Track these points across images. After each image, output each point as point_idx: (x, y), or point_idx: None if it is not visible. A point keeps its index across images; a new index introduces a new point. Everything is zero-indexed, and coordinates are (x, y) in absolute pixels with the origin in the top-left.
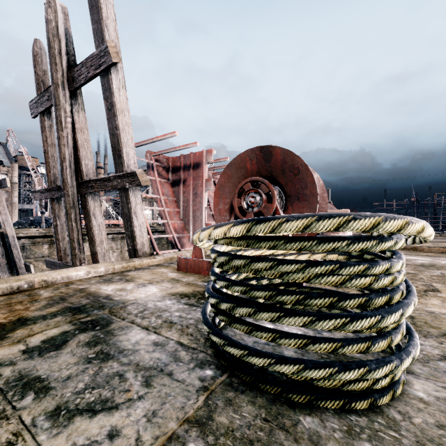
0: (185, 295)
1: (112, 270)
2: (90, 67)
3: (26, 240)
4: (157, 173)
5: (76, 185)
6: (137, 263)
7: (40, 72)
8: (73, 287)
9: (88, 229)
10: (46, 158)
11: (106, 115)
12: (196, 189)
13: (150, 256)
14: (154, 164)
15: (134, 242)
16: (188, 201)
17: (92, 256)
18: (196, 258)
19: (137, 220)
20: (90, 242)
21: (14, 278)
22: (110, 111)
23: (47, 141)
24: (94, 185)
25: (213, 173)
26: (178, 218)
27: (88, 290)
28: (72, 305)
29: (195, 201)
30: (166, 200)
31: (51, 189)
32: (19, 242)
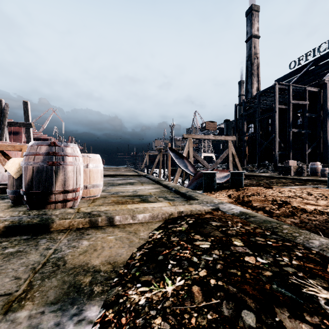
0: None
1: None
2: (21, 125)
3: None
4: None
5: None
6: None
7: None
8: None
9: None
10: None
11: (26, 137)
12: None
13: None
14: None
15: None
16: None
17: None
18: None
19: None
20: None
21: None
22: (28, 136)
23: None
24: None
25: None
26: None
27: None
28: None
29: None
30: None
31: None
32: None
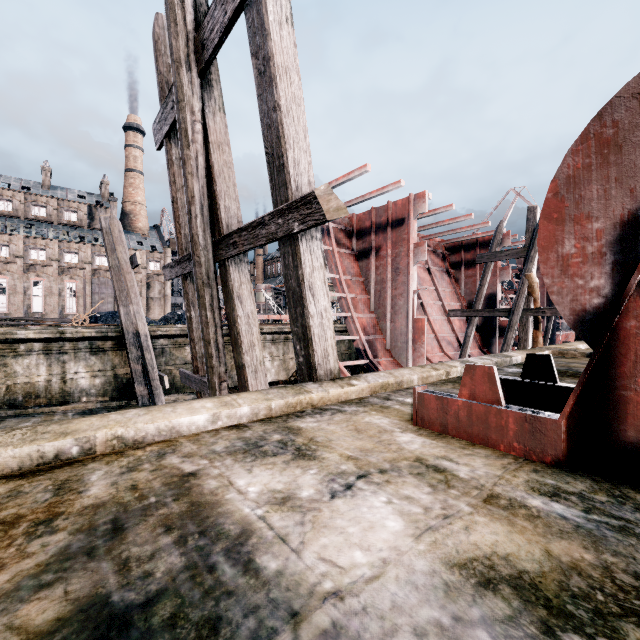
0: (539, 595)
1: (265, 412)
2: (227, 0)
3: (166, 341)
4: (334, 240)
5: (211, 246)
6: (316, 395)
7: (164, 68)
8: (170, 465)
9: (231, 323)
10: (174, 211)
11: (257, 88)
12: (398, 261)
13: (340, 380)
14: (330, 227)
15: (308, 348)
16: (383, 281)
17: (237, 370)
18: (473, 401)
19: (315, 303)
20: (234, 345)
21: (57, 428)
22: (263, 76)
23: (175, 183)
24: (238, 241)
25: (421, 237)
26: (368, 310)
27: (198, 489)
28: (115, 586)
29: (395, 281)
30: (348, 281)
31: (182, 260)
32: (158, 343)
